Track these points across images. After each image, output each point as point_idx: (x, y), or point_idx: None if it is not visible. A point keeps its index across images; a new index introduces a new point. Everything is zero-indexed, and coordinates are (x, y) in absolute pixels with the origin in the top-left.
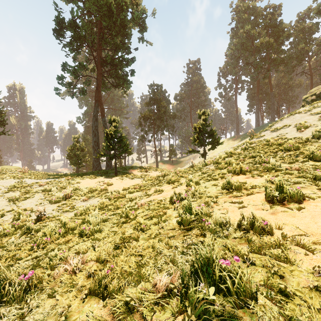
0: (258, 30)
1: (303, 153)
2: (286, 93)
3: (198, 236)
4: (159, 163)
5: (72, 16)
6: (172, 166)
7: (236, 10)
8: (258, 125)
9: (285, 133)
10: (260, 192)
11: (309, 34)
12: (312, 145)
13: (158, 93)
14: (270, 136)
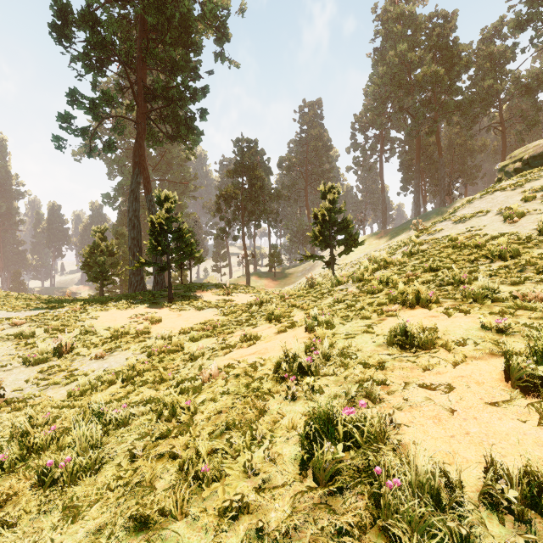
0: (418, 53)
1: (533, 263)
2: (463, 161)
3: (367, 533)
4: (252, 277)
5: (87, 2)
6: (274, 283)
7: (382, 19)
8: (418, 213)
9: (482, 225)
10: (482, 356)
11: (501, 64)
12: (542, 247)
13: (250, 155)
14: (453, 231)
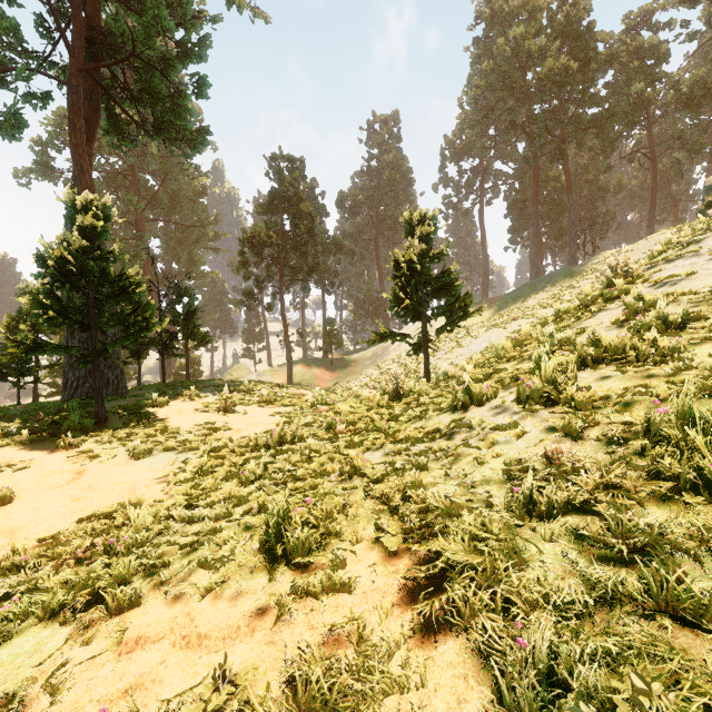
0: (540, 40)
1: None
2: (593, 204)
3: None
4: (298, 367)
5: None
6: (330, 375)
7: None
8: (535, 275)
9: None
10: None
11: (650, 66)
12: None
13: (292, 180)
14: None
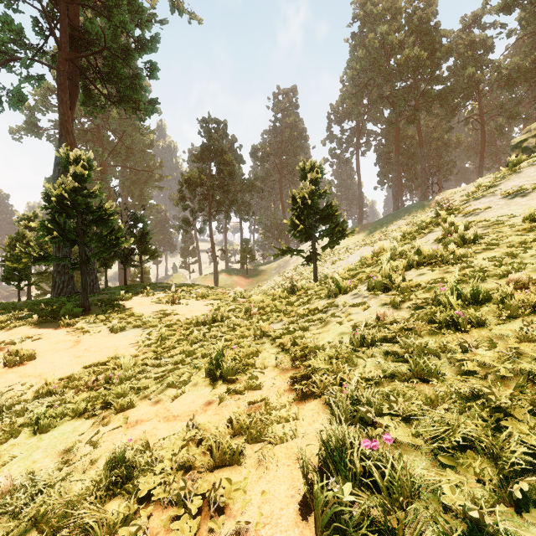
0: (400, 35)
1: None
2: (439, 155)
3: None
4: (222, 275)
5: None
6: (246, 281)
7: (361, 1)
8: (397, 208)
9: None
10: None
11: (480, 55)
12: None
13: (218, 137)
14: (514, 207)
